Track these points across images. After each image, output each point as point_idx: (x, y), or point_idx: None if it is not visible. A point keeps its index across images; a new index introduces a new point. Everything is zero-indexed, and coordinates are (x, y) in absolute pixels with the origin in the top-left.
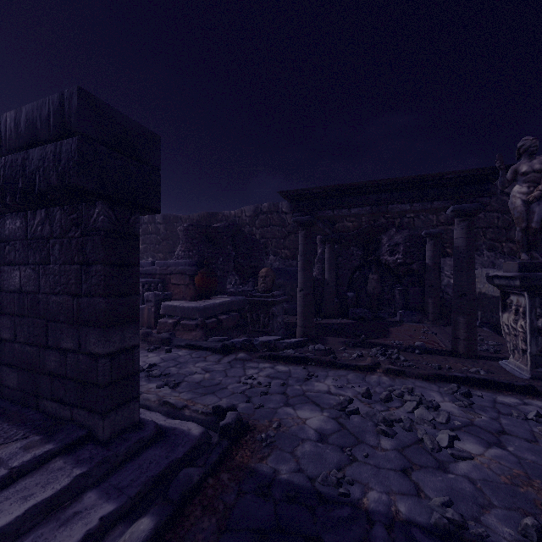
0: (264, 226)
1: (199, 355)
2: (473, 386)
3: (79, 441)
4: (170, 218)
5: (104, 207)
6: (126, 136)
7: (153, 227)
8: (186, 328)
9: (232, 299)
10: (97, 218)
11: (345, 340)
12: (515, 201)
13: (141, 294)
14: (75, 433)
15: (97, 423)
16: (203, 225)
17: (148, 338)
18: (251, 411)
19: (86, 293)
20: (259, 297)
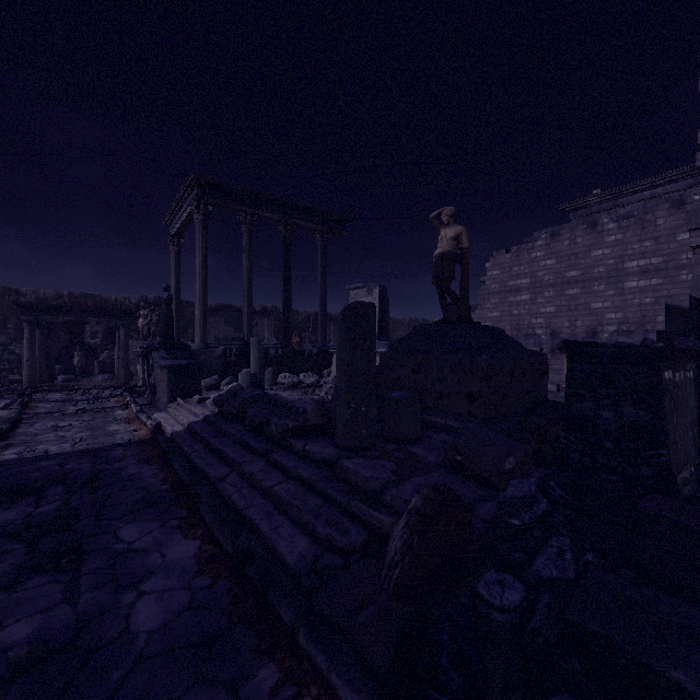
0: None
1: None
2: (119, 389)
3: None
4: None
5: None
6: None
7: None
8: None
9: None
10: None
11: (61, 387)
12: (140, 324)
13: None
14: None
15: None
16: None
17: None
18: None
19: None
20: None
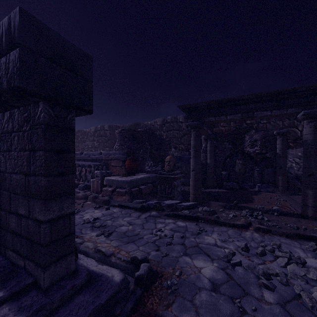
0: (168, 130)
1: (126, 212)
2: None
3: (25, 288)
4: (113, 127)
5: (44, 106)
6: (64, 53)
7: (103, 132)
8: (119, 193)
9: (148, 175)
10: (40, 114)
11: (223, 204)
12: None
13: (93, 172)
14: (23, 281)
15: (40, 273)
16: (130, 129)
17: (96, 200)
18: (159, 258)
19: (33, 173)
20: (165, 175)
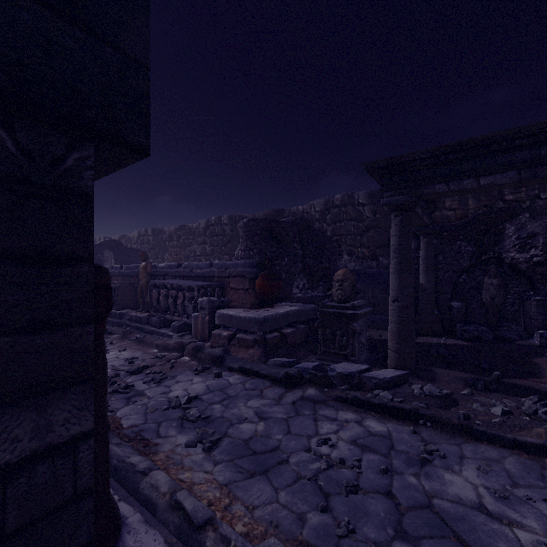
0: (337, 221)
1: (254, 385)
2: None
3: None
4: (236, 219)
5: None
6: None
7: (220, 228)
8: (243, 343)
9: (299, 308)
10: None
11: (468, 378)
12: None
13: (196, 299)
14: None
15: None
16: (265, 219)
17: (198, 354)
18: (330, 542)
19: None
20: (334, 308)
